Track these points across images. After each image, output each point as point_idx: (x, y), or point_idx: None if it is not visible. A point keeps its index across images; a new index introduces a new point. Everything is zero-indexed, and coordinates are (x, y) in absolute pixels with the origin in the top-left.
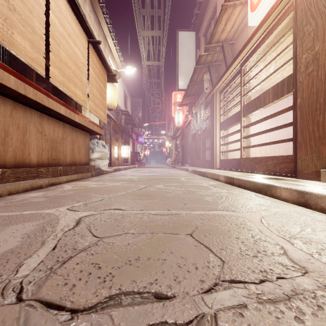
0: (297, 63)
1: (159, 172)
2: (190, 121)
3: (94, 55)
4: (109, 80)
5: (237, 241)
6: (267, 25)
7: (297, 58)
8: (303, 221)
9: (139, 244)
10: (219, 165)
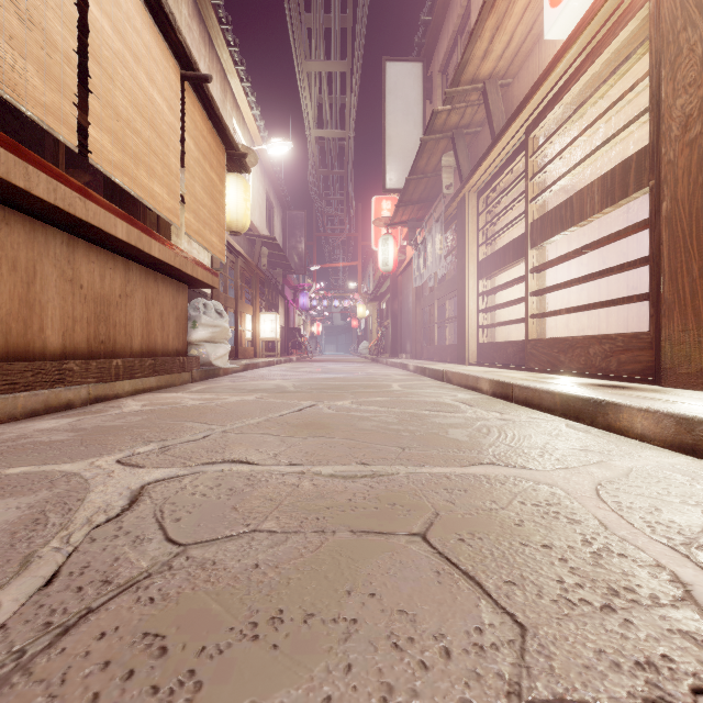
0: (662, 120)
1: (342, 372)
2: (411, 261)
3: (198, 109)
4: (231, 166)
5: (547, 555)
6: (589, 36)
7: (662, 108)
8: None
9: (284, 565)
10: (476, 357)
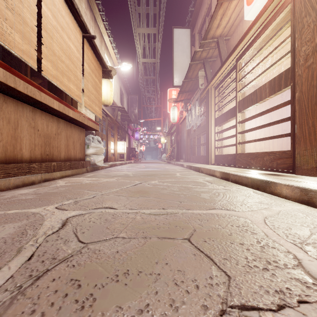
0: (296, 56)
1: (154, 168)
2: (185, 118)
3: (90, 50)
4: (104, 76)
5: (241, 247)
6: (264, 18)
7: (296, 51)
8: (311, 222)
9: (129, 252)
10: (214, 161)
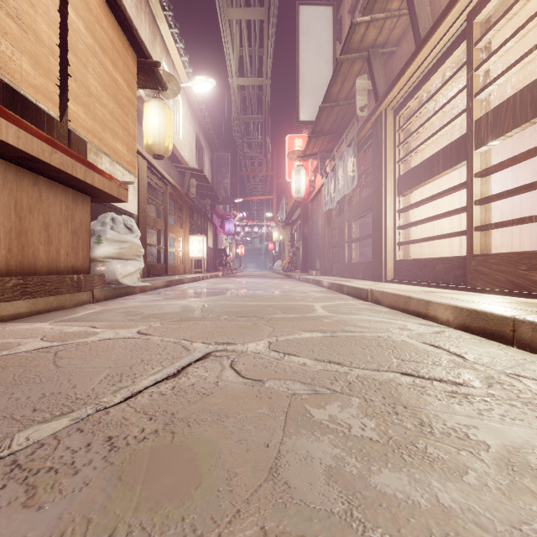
0: None
1: (259, 289)
2: (320, 189)
3: None
4: (147, 81)
5: None
6: None
7: None
8: None
9: None
10: (392, 274)
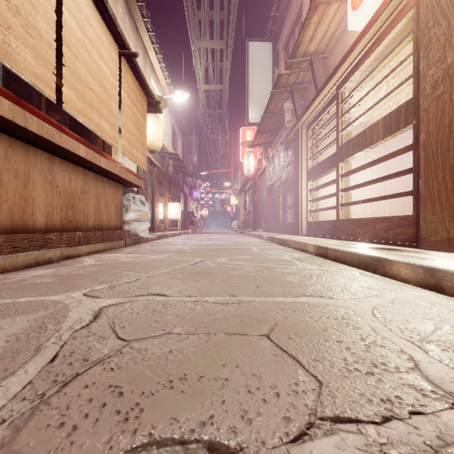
0: (420, 83)
1: (221, 240)
2: (265, 169)
3: (129, 74)
4: (150, 109)
5: (339, 346)
6: (376, 29)
7: (420, 75)
8: (437, 314)
9: (187, 351)
10: (306, 230)
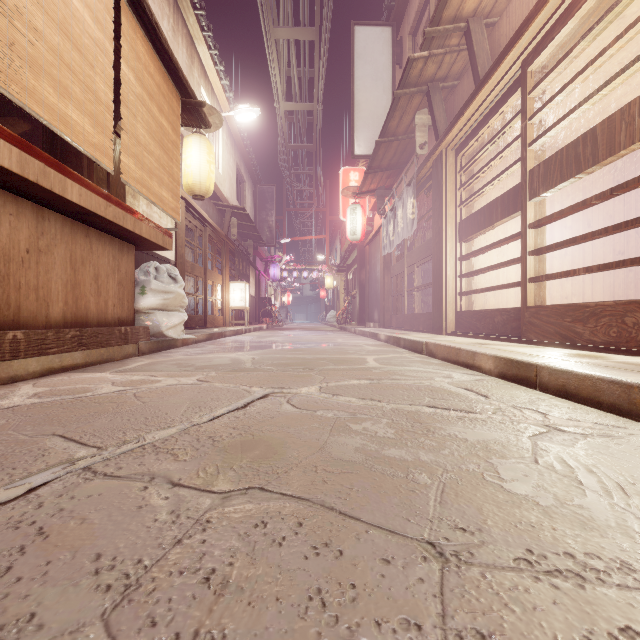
0: None
1: (310, 342)
2: (379, 230)
3: (141, 39)
4: (190, 120)
5: None
6: None
7: None
8: None
9: None
10: (453, 326)
